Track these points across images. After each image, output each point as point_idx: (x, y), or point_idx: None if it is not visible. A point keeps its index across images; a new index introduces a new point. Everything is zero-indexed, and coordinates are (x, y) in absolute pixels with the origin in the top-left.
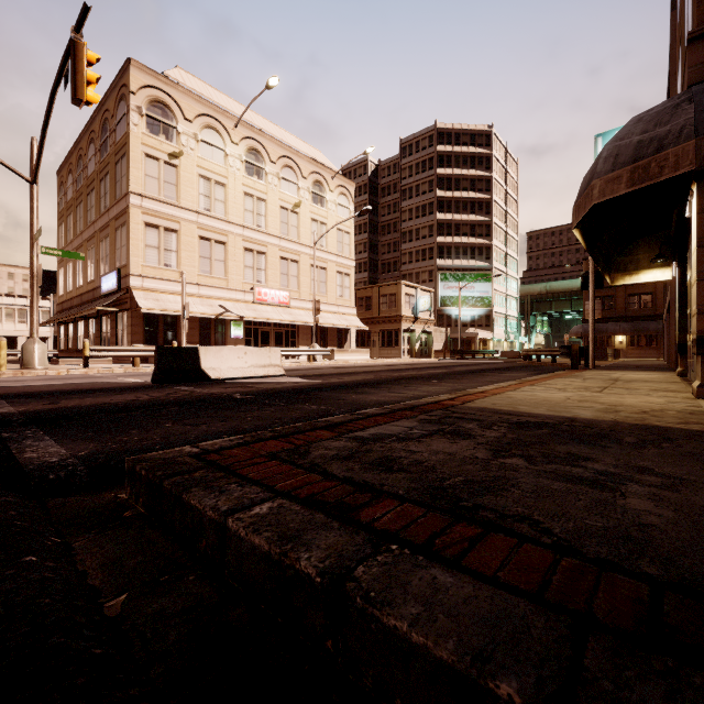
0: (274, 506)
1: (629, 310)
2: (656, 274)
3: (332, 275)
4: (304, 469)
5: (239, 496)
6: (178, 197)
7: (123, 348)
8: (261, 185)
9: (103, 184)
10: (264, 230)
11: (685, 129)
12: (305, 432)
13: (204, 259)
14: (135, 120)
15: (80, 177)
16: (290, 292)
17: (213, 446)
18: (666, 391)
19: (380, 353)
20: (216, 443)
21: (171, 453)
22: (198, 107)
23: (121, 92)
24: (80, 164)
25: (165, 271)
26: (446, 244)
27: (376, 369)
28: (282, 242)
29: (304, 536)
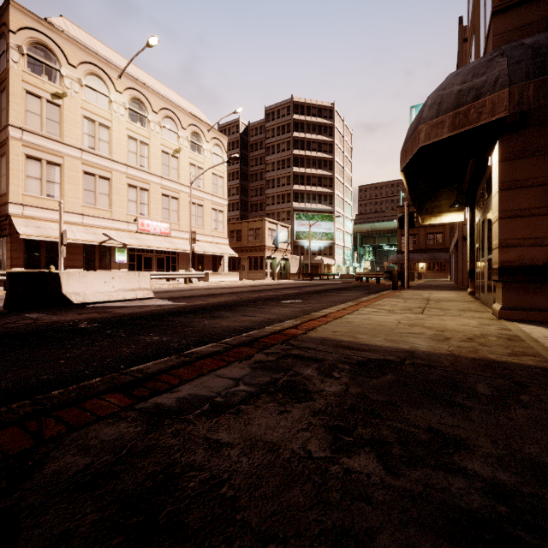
0: None
1: (428, 245)
2: (453, 216)
3: (208, 211)
4: None
5: None
6: (62, 134)
7: None
8: (144, 131)
9: None
10: (147, 170)
11: (500, 78)
12: (86, 401)
13: (88, 191)
14: (15, 58)
15: None
16: (171, 224)
17: None
18: (470, 310)
19: (248, 276)
20: None
21: None
22: (82, 55)
23: (1, 30)
24: None
25: (48, 200)
26: (300, 191)
27: (241, 289)
28: (163, 181)
29: None
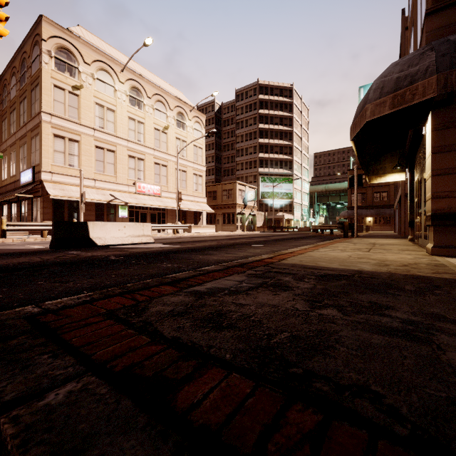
0: (75, 389)
1: (374, 202)
2: (396, 176)
3: (190, 176)
4: (134, 329)
5: (40, 374)
6: (79, 117)
7: (33, 223)
8: (140, 112)
9: (22, 105)
10: (143, 143)
11: (430, 68)
12: (150, 288)
13: (98, 161)
14: (46, 60)
15: (5, 100)
16: (161, 186)
17: (57, 304)
18: (408, 250)
19: (222, 228)
20: (61, 302)
21: (6, 315)
22: (94, 55)
23: (35, 39)
24: (5, 91)
25: (69, 169)
26: (264, 158)
27: (219, 238)
28: (155, 152)
29: (88, 451)
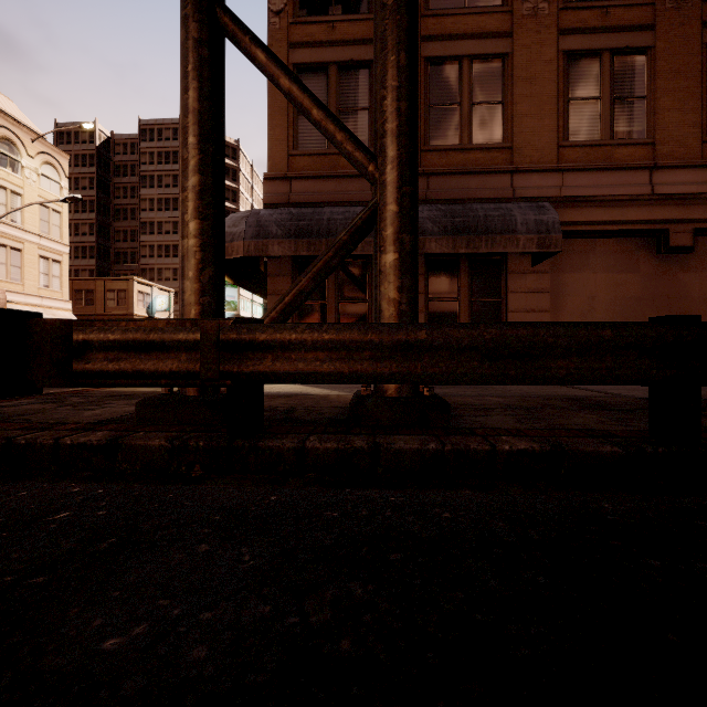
0: None
1: None
2: None
3: (32, 259)
4: None
5: None
6: None
7: None
8: None
9: None
10: None
11: (242, 233)
12: None
13: None
14: None
15: None
16: None
17: None
18: None
19: None
20: None
21: None
22: None
23: None
24: None
25: None
26: None
27: None
28: None
29: None
